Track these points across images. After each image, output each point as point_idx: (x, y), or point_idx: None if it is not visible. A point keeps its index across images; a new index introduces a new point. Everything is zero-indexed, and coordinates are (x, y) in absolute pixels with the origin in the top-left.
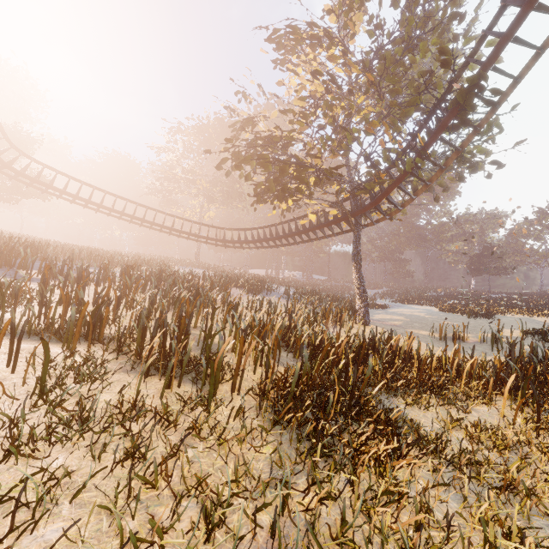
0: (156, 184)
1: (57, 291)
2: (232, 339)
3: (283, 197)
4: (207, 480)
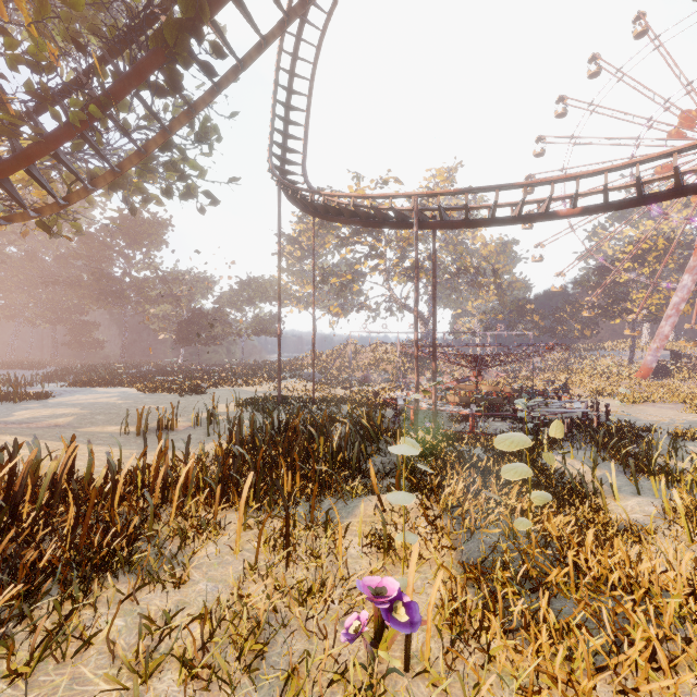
0: None
1: None
2: None
3: None
4: None
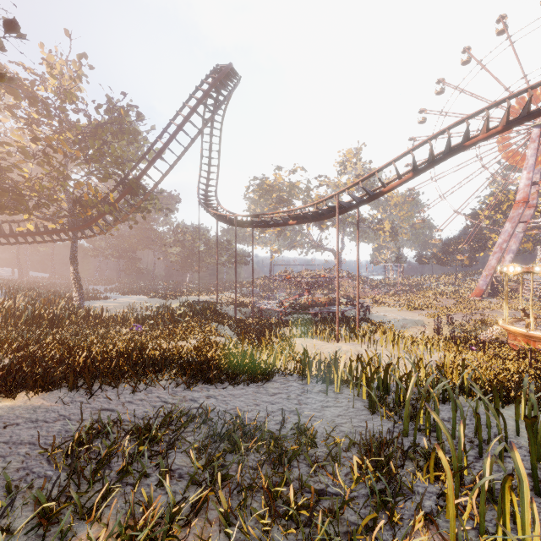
0: None
1: None
2: None
3: None
4: None
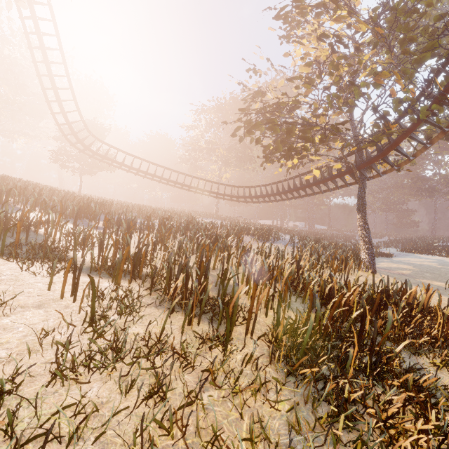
0: (186, 155)
1: (114, 236)
2: (244, 281)
3: (289, 156)
4: (221, 435)
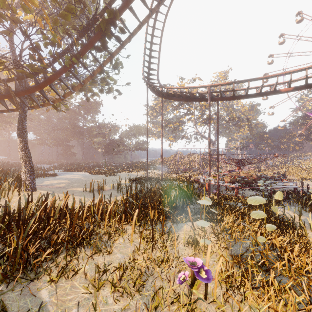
0: None
1: None
2: None
3: None
4: None
